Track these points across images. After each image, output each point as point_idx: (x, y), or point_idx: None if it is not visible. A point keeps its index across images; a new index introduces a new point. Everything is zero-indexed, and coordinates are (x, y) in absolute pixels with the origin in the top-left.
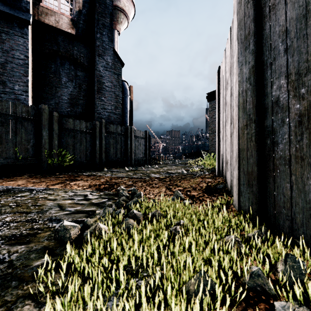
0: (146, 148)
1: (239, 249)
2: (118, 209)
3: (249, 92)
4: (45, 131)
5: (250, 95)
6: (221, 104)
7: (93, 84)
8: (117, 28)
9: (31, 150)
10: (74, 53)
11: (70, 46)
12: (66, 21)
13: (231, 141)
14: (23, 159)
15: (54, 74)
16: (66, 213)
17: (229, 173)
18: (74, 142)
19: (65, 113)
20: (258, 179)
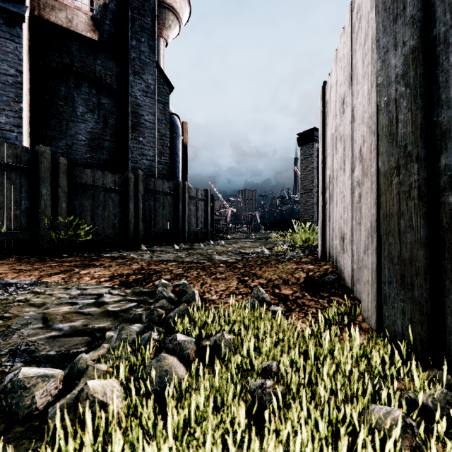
0: (206, 215)
1: (415, 447)
2: (149, 328)
3: (403, 101)
4: (45, 188)
5: (408, 106)
6: (329, 142)
7: (125, 117)
8: (163, 35)
9: (22, 217)
10: (96, 70)
11: (90, 59)
12: (84, 20)
13: (352, 201)
14: (8, 232)
15: (65, 101)
16: (51, 336)
17: (348, 257)
18: (93, 205)
19: (83, 161)
20: (426, 274)
